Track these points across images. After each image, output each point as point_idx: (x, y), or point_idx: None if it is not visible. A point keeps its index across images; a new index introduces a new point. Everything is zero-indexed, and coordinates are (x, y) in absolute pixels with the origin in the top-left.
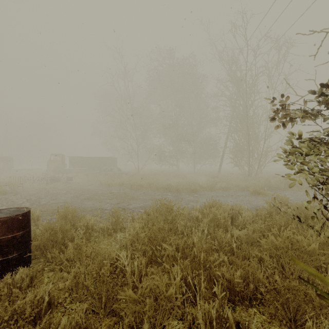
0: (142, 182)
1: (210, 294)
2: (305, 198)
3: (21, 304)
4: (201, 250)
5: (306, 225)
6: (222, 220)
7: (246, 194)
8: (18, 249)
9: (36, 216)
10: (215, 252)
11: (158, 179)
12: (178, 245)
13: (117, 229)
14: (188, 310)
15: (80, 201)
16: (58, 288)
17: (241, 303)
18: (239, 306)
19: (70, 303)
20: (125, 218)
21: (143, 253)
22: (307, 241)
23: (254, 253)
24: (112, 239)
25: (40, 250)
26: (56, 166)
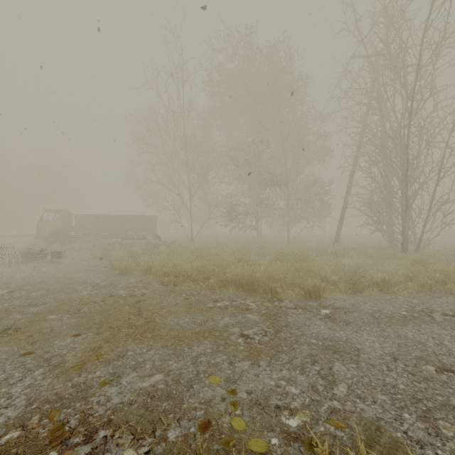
0: (189, 267)
1: None
2: None
3: None
4: None
5: None
6: None
7: None
8: None
9: None
10: None
11: (224, 259)
12: None
13: None
14: None
15: None
16: None
17: None
18: None
19: None
20: None
21: None
22: None
23: None
24: None
25: None
26: (53, 231)
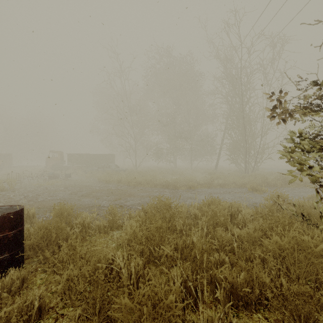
0: (140, 179)
1: (211, 298)
2: (303, 194)
3: (6, 313)
4: (202, 251)
5: (309, 223)
6: (221, 218)
7: (243, 191)
8: (10, 249)
9: (31, 214)
10: (215, 251)
11: (156, 175)
12: (176, 244)
13: (114, 227)
14: (189, 317)
15: (77, 198)
16: (51, 290)
17: (244, 307)
18: (243, 311)
19: (62, 307)
20: (122, 215)
21: (141, 253)
22: (313, 242)
23: (257, 253)
24: (109, 237)
25: (34, 249)
26: (55, 163)
